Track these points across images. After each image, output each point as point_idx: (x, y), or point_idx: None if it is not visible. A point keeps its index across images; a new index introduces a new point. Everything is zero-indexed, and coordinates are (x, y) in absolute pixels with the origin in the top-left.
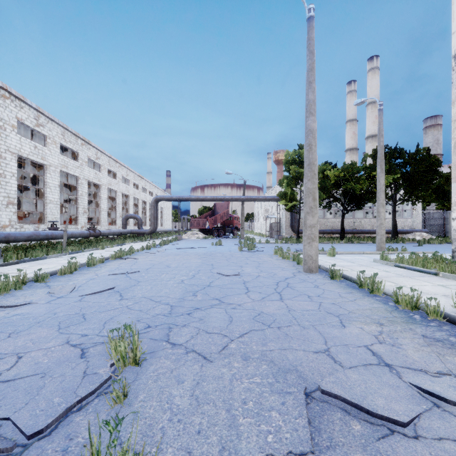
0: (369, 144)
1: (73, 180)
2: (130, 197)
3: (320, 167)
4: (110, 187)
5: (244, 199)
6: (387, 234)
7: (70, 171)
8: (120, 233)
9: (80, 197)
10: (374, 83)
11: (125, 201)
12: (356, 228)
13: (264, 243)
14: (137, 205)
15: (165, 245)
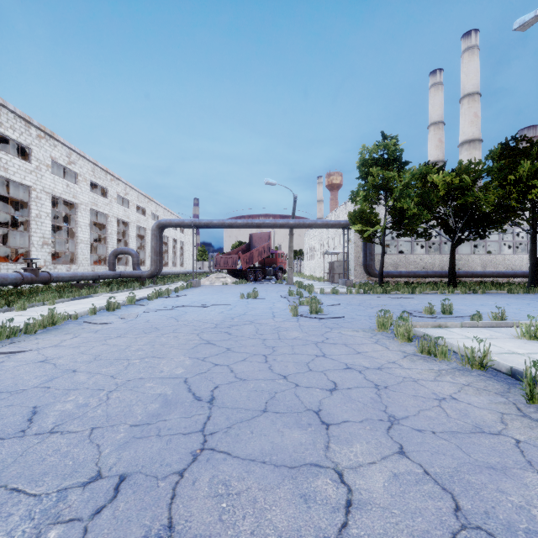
0: (465, 153)
1: (24, 193)
2: (130, 224)
3: (421, 167)
4: (96, 209)
5: (294, 224)
6: (506, 278)
7: (12, 176)
8: (96, 276)
9: (36, 220)
10: (472, 68)
11: (125, 231)
12: (460, 269)
13: (329, 293)
14: (143, 237)
15: (160, 298)
